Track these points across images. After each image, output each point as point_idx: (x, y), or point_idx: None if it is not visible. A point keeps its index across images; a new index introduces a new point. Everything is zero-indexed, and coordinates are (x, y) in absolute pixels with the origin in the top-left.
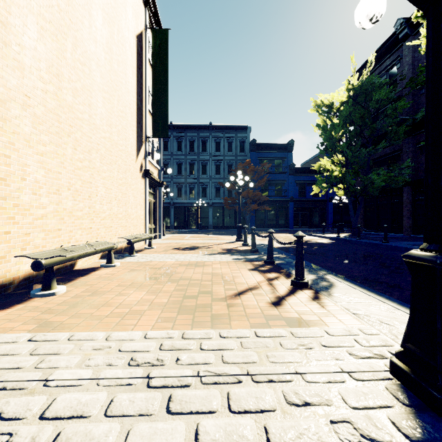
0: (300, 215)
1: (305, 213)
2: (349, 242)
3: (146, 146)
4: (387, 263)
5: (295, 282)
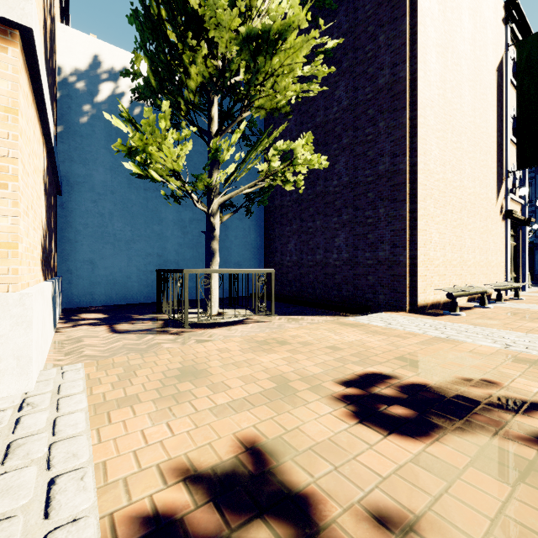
0: None
1: None
2: None
3: (507, 182)
4: None
5: None
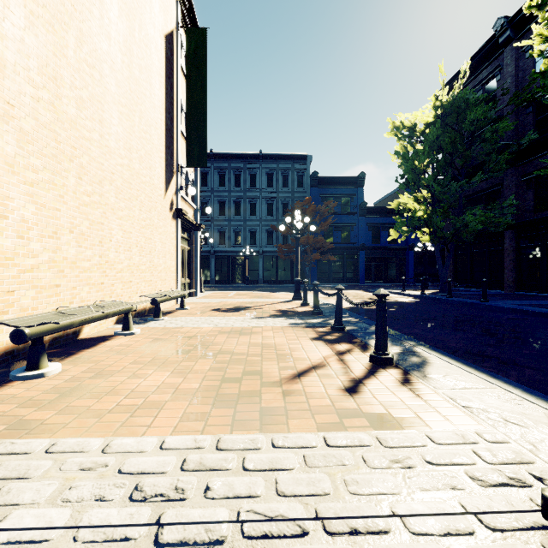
0: (373, 267)
1: (379, 264)
2: (438, 301)
3: (178, 177)
4: (491, 329)
5: (376, 357)
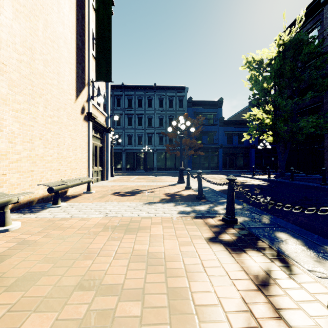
0: (228, 159)
1: (232, 158)
2: (284, 184)
3: (89, 89)
4: None
5: None
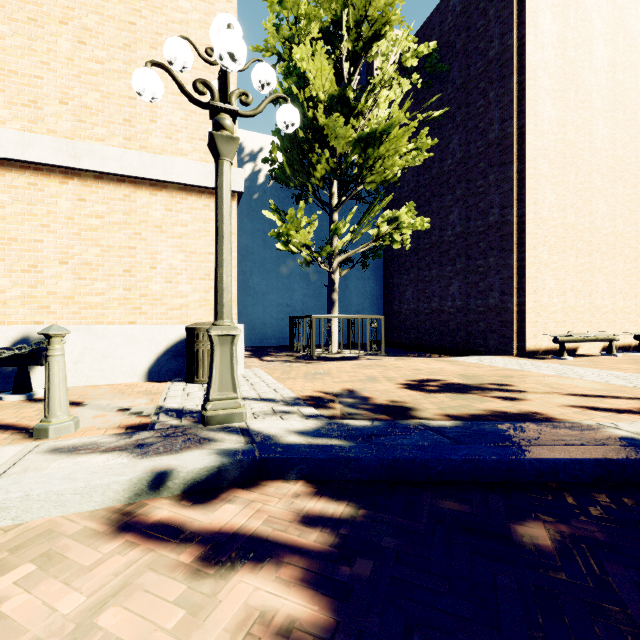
0: None
1: None
2: None
3: None
4: None
5: None
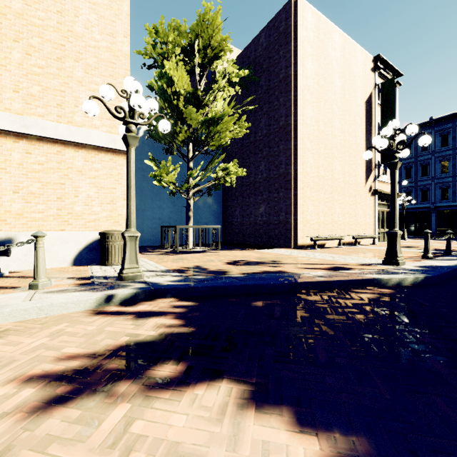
0: None
1: None
2: None
3: (375, 171)
4: None
5: (422, 255)
